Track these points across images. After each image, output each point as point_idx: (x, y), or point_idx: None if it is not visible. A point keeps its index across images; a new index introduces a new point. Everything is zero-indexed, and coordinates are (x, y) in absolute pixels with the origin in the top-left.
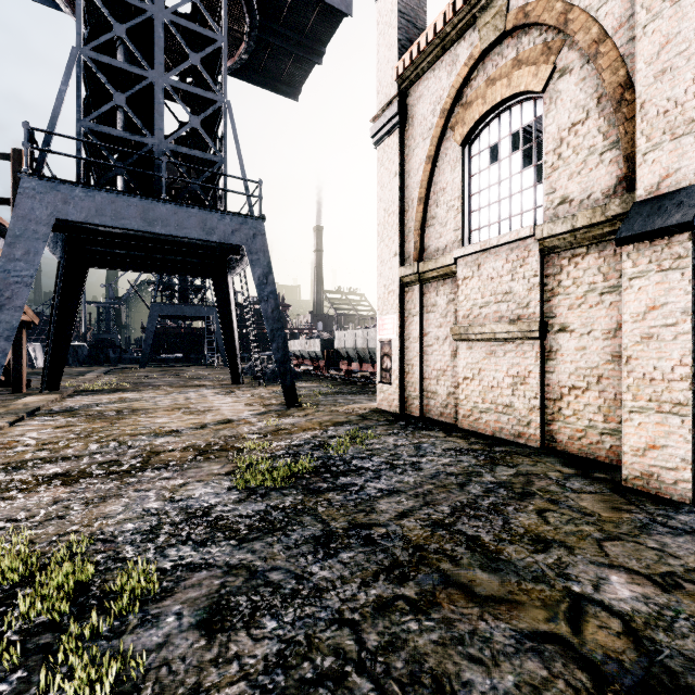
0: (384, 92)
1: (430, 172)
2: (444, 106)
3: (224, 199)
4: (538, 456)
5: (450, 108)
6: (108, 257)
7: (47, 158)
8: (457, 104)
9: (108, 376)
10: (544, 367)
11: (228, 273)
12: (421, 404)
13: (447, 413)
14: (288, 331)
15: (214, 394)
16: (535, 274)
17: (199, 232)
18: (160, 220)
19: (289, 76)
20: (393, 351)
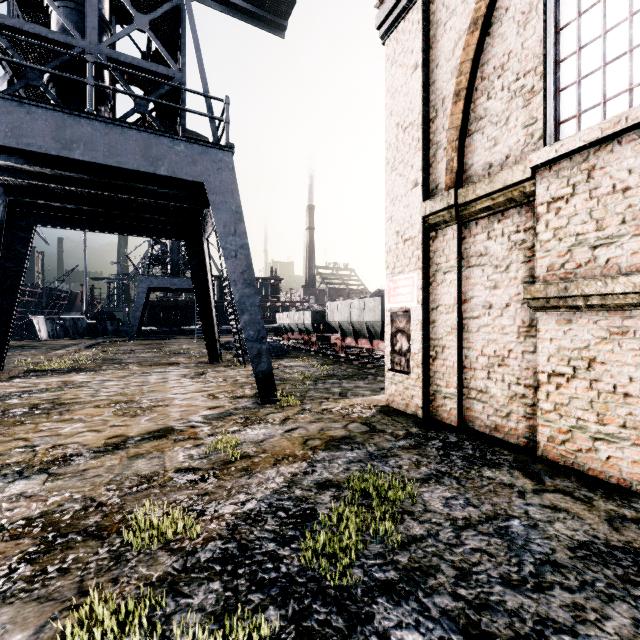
0: None
1: (477, 43)
2: None
3: (182, 126)
4: None
5: None
6: (58, 214)
7: None
8: None
9: (87, 350)
10: None
11: (203, 234)
12: (459, 407)
13: (510, 427)
14: (280, 304)
15: (179, 377)
16: None
17: (139, 162)
18: (81, 142)
19: (273, 5)
20: (412, 325)
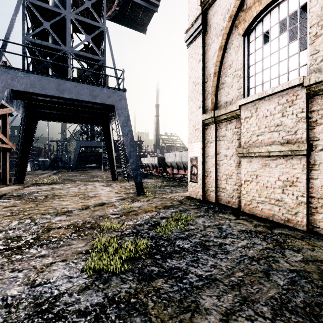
0: (193, 15)
1: (222, 55)
2: (231, 14)
3: (104, 80)
4: (310, 240)
5: (235, 13)
6: (47, 115)
7: (3, 55)
8: (240, 11)
9: (54, 175)
10: (309, 175)
11: (109, 123)
12: (216, 195)
13: (233, 201)
14: (142, 153)
15: (101, 186)
16: (302, 110)
17: (89, 97)
18: (67, 90)
19: (141, 20)
20: (198, 163)
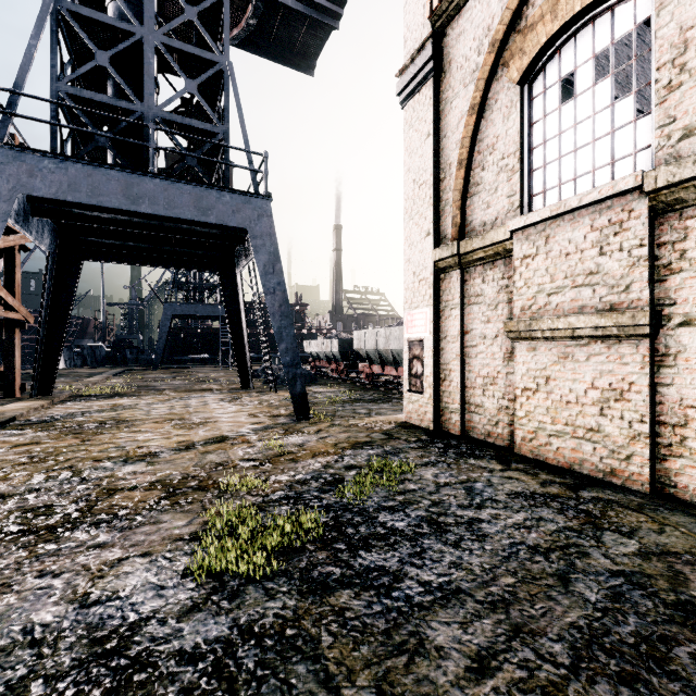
0: (414, 38)
1: (474, 125)
2: (495, 37)
3: (225, 176)
4: (656, 512)
5: (502, 37)
6: (103, 249)
7: (11, 123)
8: (513, 32)
9: (116, 378)
10: (654, 377)
11: (236, 266)
12: (462, 419)
13: (498, 433)
14: (306, 331)
15: (218, 401)
16: (642, 243)
17: (193, 212)
18: (146, 198)
19: (303, 47)
20: (425, 353)
